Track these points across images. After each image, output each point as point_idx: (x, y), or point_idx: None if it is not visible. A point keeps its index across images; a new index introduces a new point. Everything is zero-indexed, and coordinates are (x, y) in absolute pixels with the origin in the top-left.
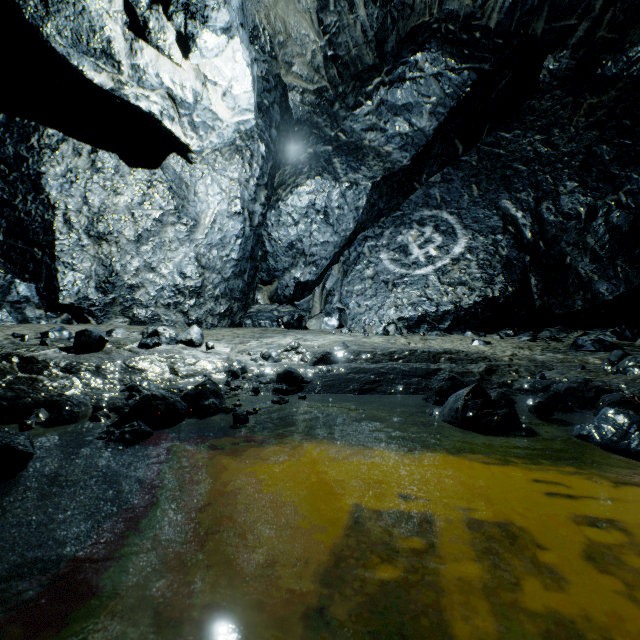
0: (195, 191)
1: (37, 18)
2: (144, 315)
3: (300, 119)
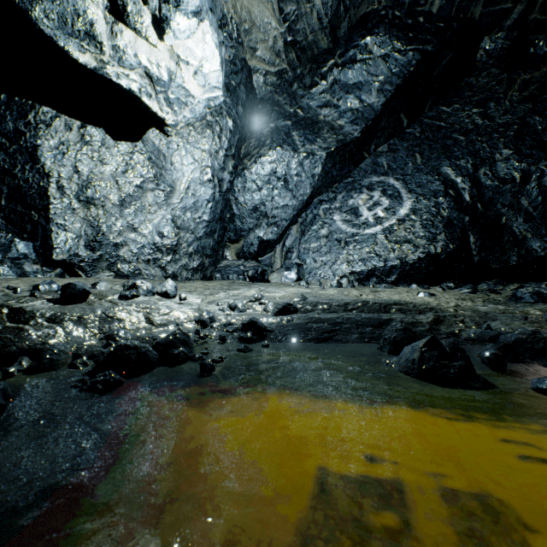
0: (171, 161)
1: (26, 2)
2: (127, 270)
3: (263, 98)
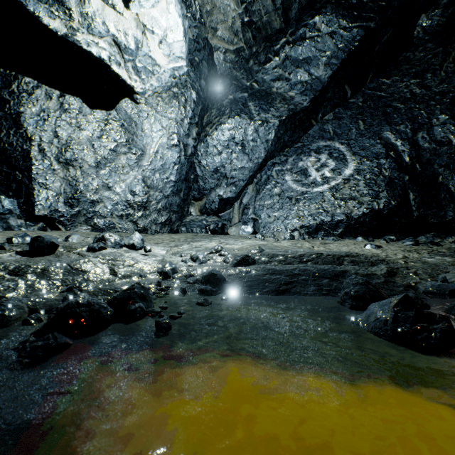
0: (142, 128)
1: None
2: (102, 224)
3: (223, 73)
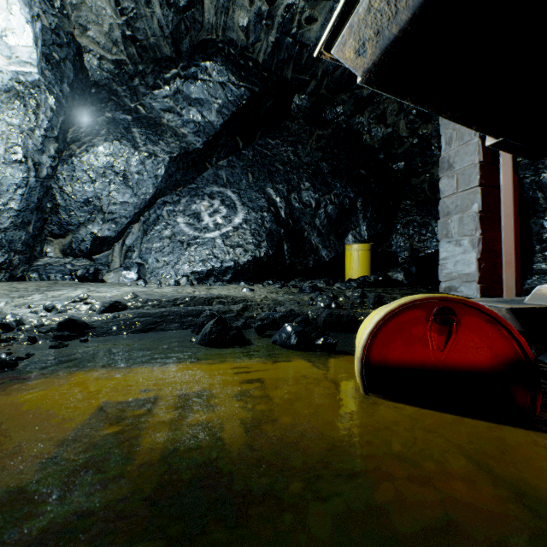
0: None
1: None
2: None
3: (98, 82)
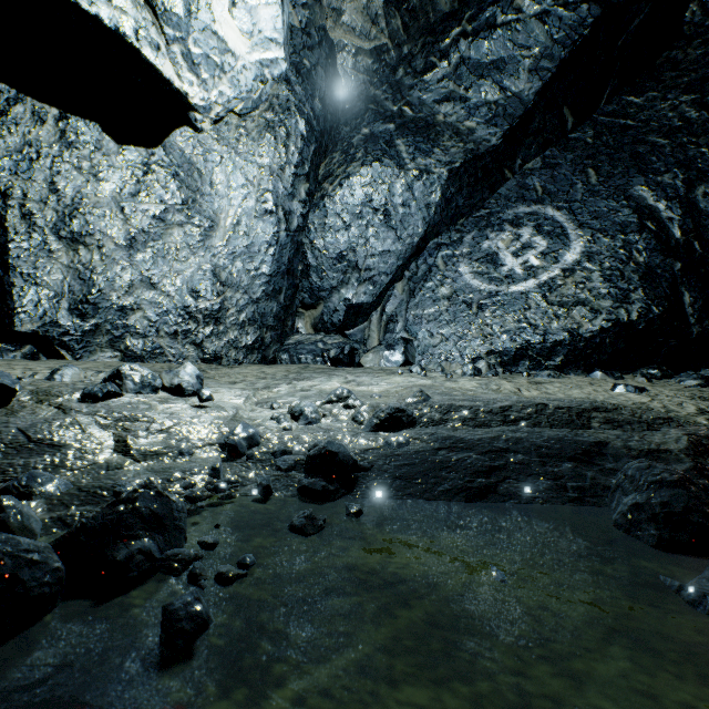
0: (212, 181)
1: None
2: (141, 347)
3: (352, 92)
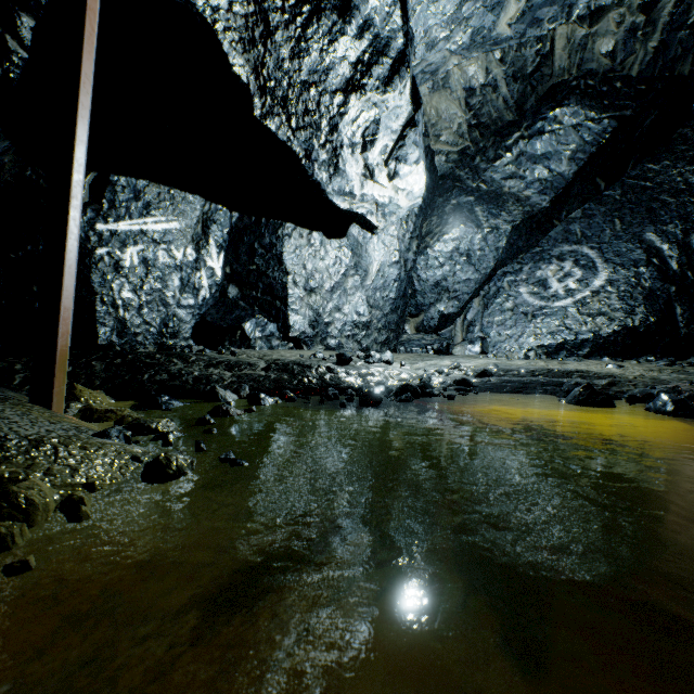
0: (366, 249)
1: (325, 186)
2: (334, 344)
3: (444, 174)
